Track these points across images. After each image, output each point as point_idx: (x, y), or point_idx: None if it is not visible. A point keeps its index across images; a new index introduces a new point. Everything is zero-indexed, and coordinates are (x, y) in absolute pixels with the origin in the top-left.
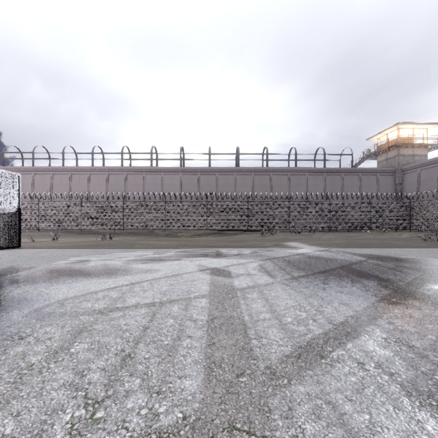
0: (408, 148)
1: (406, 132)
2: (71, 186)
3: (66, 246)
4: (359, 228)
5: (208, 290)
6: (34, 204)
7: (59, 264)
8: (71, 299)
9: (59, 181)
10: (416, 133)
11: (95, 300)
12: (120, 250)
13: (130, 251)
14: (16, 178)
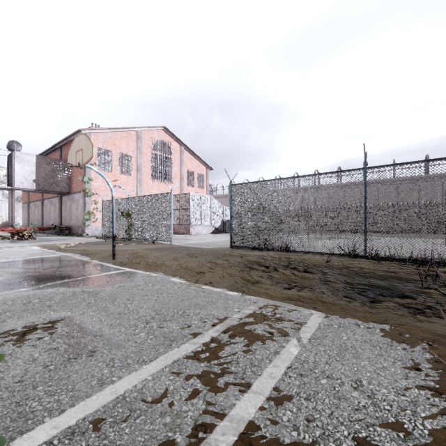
0: None
1: None
2: None
3: None
4: None
5: None
6: None
7: None
8: None
9: None
10: None
11: None
12: None
13: None
14: None
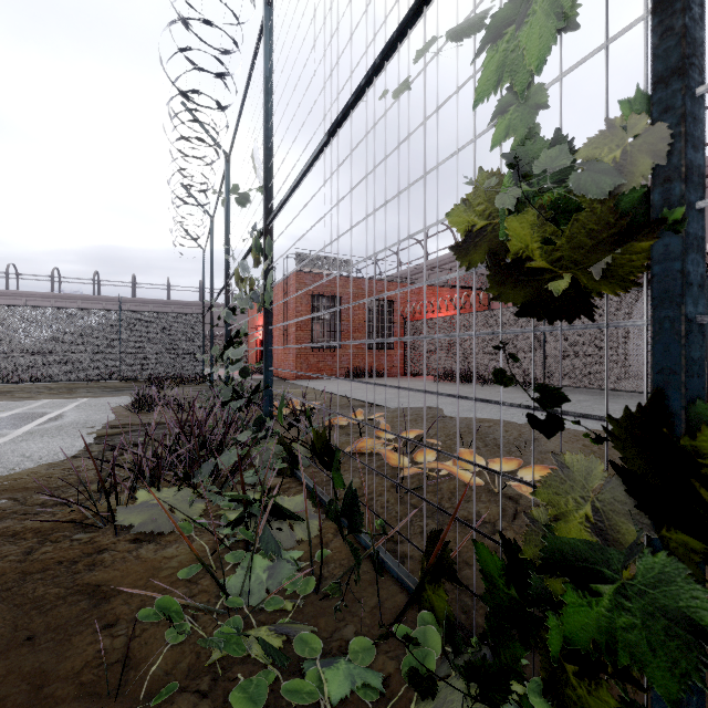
0: None
1: None
2: None
3: None
4: None
5: None
6: None
7: None
8: None
9: None
10: None
11: None
12: None
13: None
14: None
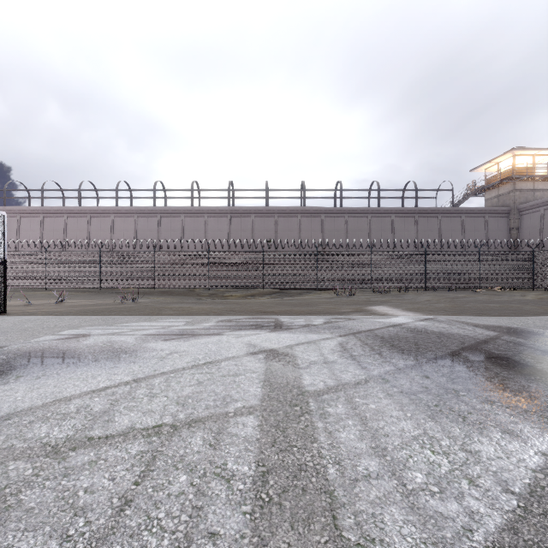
0: (527, 181)
1: (524, 160)
2: (90, 232)
3: (70, 311)
4: (464, 286)
5: (259, 396)
6: (40, 255)
7: (42, 341)
8: (19, 415)
9: (75, 226)
10: (537, 162)
11: (59, 417)
12: (140, 317)
13: (153, 320)
14: None
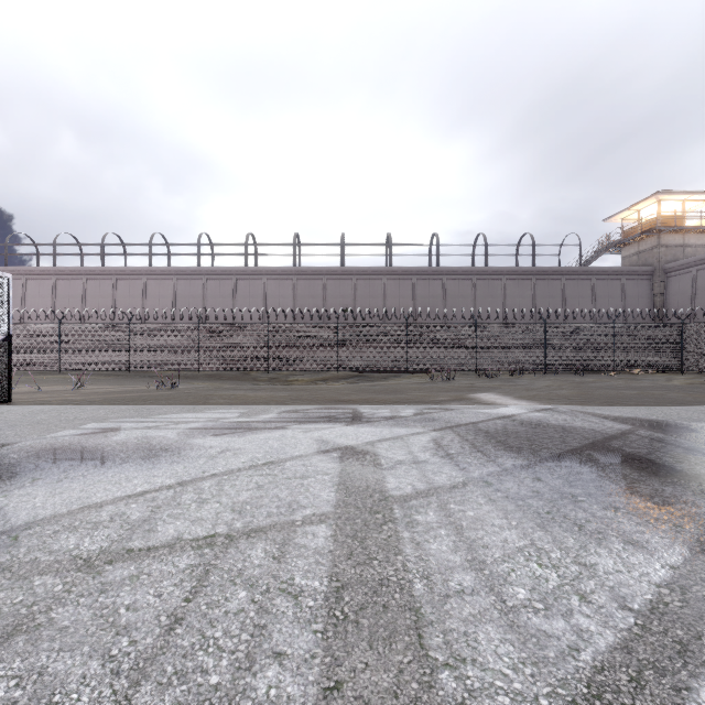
0: (676, 233)
1: (672, 207)
2: (116, 299)
3: (93, 399)
4: (595, 368)
5: (333, 501)
6: (52, 328)
7: (61, 437)
8: (41, 524)
9: (97, 291)
10: (688, 209)
11: (90, 526)
12: (182, 407)
13: (198, 410)
14: (3, 281)
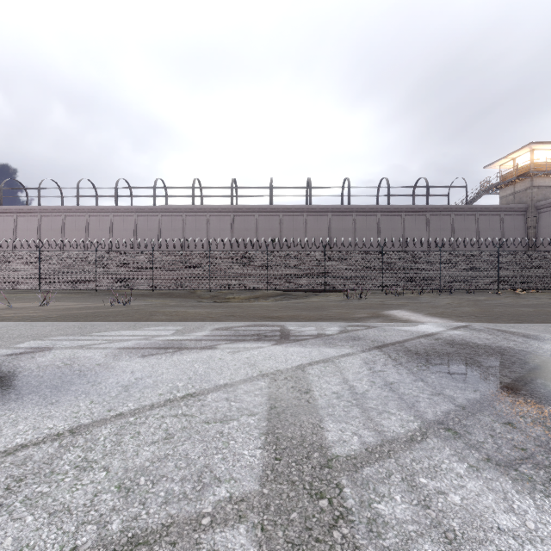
0: (546, 177)
1: (542, 155)
2: (88, 232)
3: (51, 315)
4: (482, 288)
5: (258, 468)
6: (33, 255)
7: None
8: None
9: (73, 226)
10: None
11: None
12: (124, 324)
13: (138, 327)
14: None
